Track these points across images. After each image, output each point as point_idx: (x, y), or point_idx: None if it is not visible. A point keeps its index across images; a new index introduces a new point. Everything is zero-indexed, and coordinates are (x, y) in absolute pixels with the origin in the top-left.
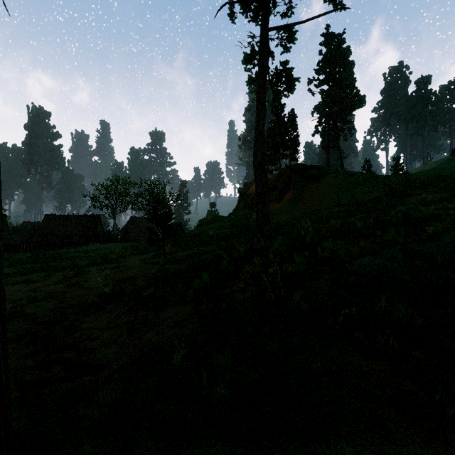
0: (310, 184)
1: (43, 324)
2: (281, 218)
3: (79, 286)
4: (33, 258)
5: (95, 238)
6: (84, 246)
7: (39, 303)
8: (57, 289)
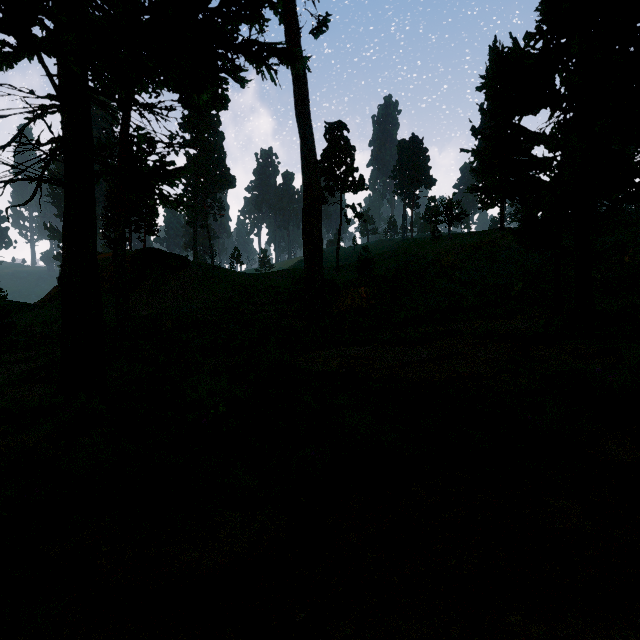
0: (172, 275)
1: None
2: (137, 312)
3: None
4: None
5: None
6: None
7: None
8: None
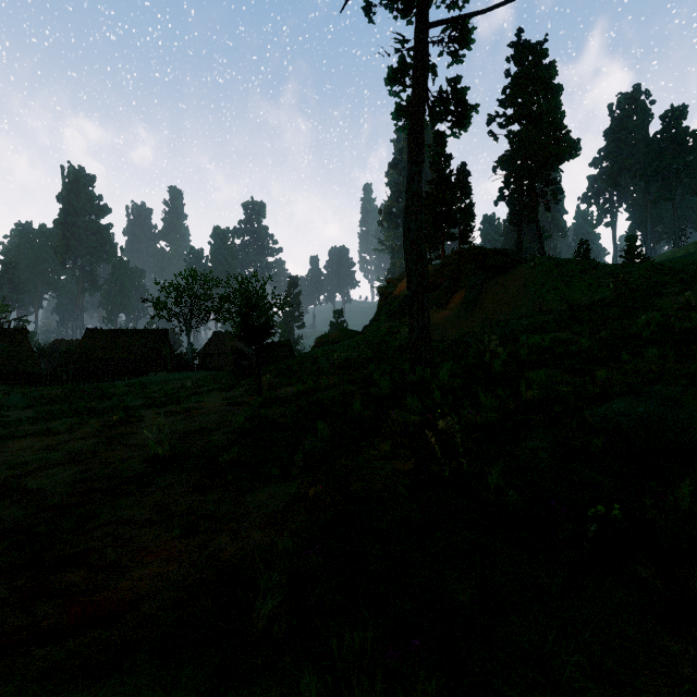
0: (493, 279)
1: (48, 510)
2: (446, 333)
3: (121, 441)
4: (64, 395)
5: (160, 364)
6: (144, 376)
7: (51, 472)
8: (87, 447)
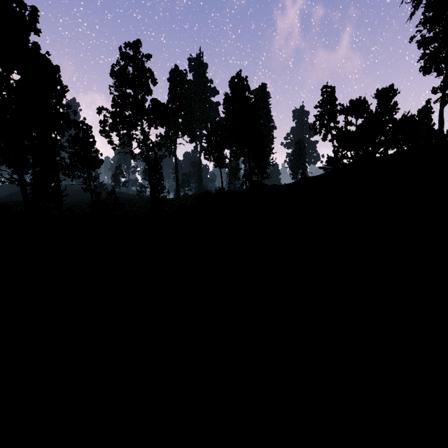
0: None
1: None
2: None
3: None
4: None
5: None
6: None
7: None
8: None
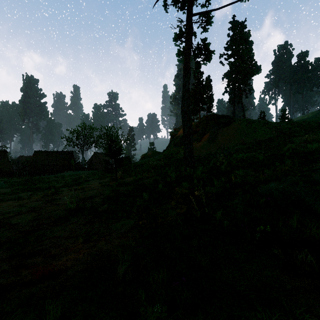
0: (222, 128)
1: (22, 232)
2: (201, 153)
3: (53, 202)
4: (24, 181)
5: (69, 167)
6: (61, 173)
7: (22, 216)
8: (37, 205)
